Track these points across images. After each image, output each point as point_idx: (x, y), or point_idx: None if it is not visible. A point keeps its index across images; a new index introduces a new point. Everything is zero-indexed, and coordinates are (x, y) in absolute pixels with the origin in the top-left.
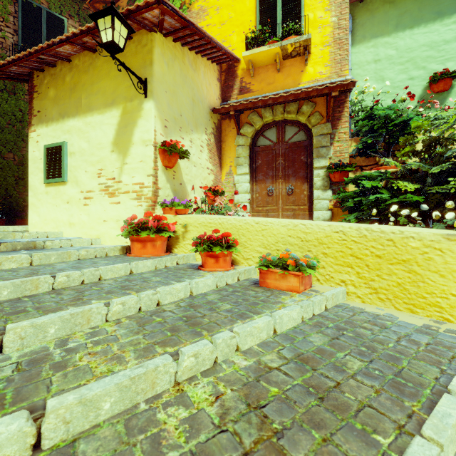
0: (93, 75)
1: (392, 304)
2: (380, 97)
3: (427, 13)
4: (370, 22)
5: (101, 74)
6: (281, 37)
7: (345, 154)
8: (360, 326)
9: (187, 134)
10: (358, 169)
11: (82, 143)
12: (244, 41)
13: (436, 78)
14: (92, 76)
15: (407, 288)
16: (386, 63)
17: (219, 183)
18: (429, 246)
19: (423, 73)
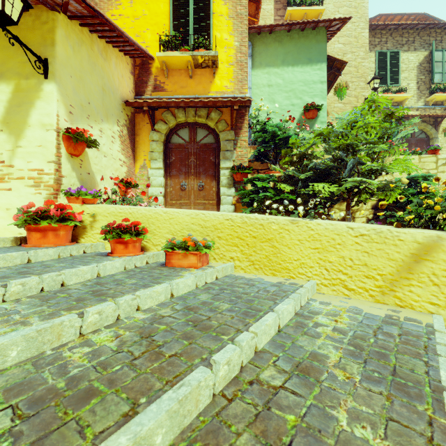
0: None
1: (263, 271)
2: (272, 115)
3: (302, 57)
4: (265, 53)
5: None
6: (192, 47)
7: (245, 159)
8: (237, 286)
9: (96, 123)
10: (255, 172)
11: None
12: (158, 41)
13: (308, 108)
14: None
15: (271, 259)
16: (276, 89)
17: (132, 175)
18: (282, 228)
19: (300, 102)
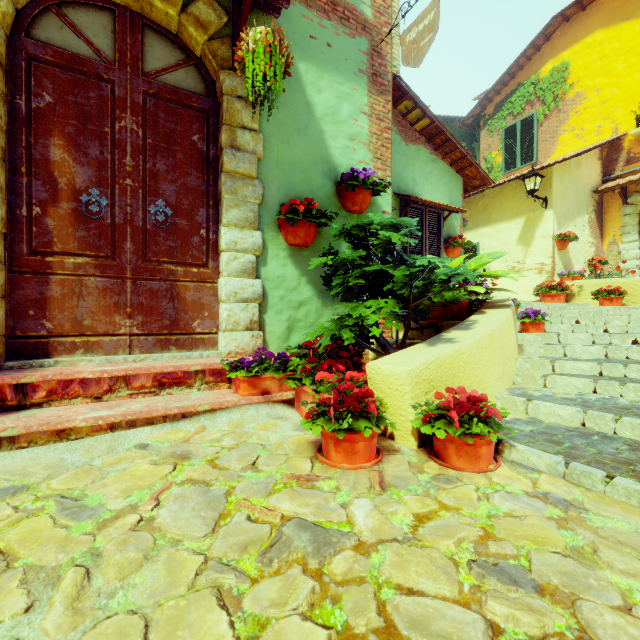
0: (501, 199)
1: None
2: None
3: None
4: None
5: (508, 198)
6: None
7: None
8: None
9: (572, 221)
10: None
11: (492, 242)
12: (631, 114)
13: None
14: (501, 200)
15: None
16: None
17: (599, 253)
18: None
19: None
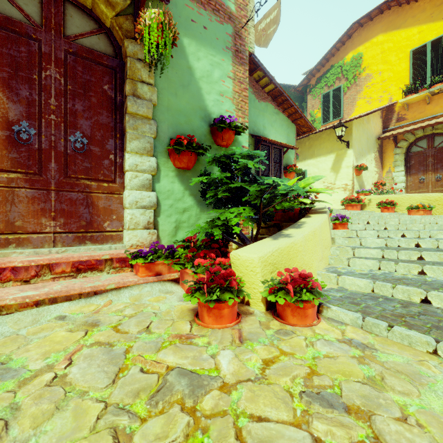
0: (320, 141)
1: None
2: None
3: None
4: None
5: (325, 140)
6: (429, 84)
7: None
8: None
9: (364, 157)
10: None
11: (314, 169)
12: (400, 89)
13: None
14: (320, 141)
15: None
16: None
17: (381, 178)
18: None
19: None
